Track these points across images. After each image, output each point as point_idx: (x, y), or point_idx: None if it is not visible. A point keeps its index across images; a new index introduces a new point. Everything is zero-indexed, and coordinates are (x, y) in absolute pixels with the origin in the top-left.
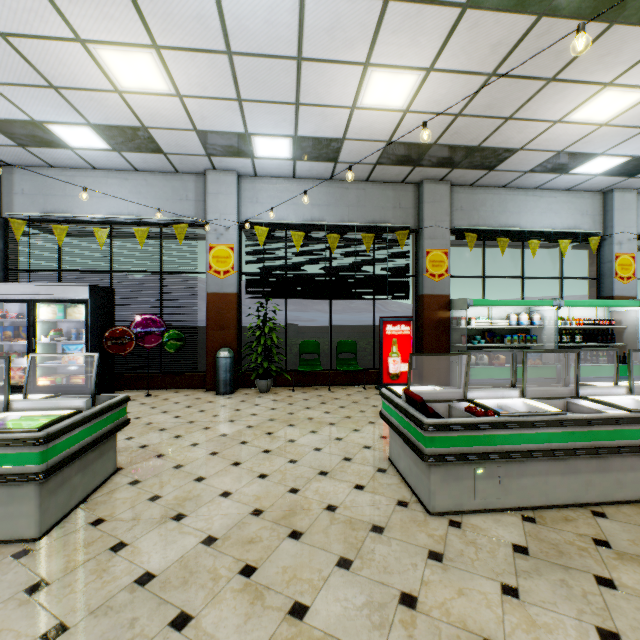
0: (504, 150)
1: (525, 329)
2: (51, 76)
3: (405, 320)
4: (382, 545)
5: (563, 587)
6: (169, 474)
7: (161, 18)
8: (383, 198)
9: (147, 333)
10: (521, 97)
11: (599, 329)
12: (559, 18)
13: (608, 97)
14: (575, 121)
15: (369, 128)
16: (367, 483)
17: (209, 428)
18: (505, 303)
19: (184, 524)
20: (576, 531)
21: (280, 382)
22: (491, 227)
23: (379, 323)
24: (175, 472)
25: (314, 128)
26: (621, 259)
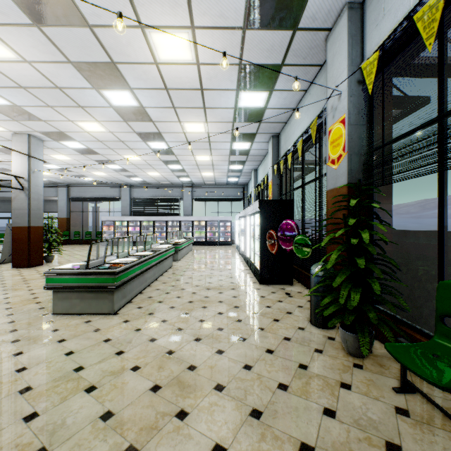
0: None
1: None
2: (192, 86)
3: None
4: None
5: None
6: (87, 329)
7: (112, 15)
8: None
9: (283, 236)
10: None
11: None
12: None
13: None
14: None
15: None
16: None
17: (178, 330)
18: None
19: (4, 343)
20: None
21: None
22: None
23: None
24: (87, 330)
25: None
26: None
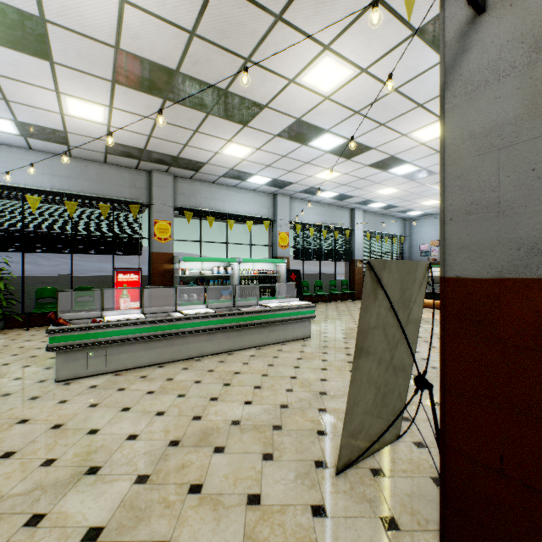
0: (197, 162)
1: (227, 276)
2: None
3: (134, 270)
4: (1, 400)
5: (96, 395)
6: None
7: None
8: (121, 178)
9: None
10: (185, 136)
11: (267, 276)
12: (177, 104)
13: (235, 147)
14: (227, 155)
15: (85, 129)
16: (27, 376)
17: None
18: (206, 259)
19: None
20: (137, 375)
21: (16, 324)
22: (205, 208)
23: (113, 273)
24: None
25: (33, 119)
26: (282, 235)
